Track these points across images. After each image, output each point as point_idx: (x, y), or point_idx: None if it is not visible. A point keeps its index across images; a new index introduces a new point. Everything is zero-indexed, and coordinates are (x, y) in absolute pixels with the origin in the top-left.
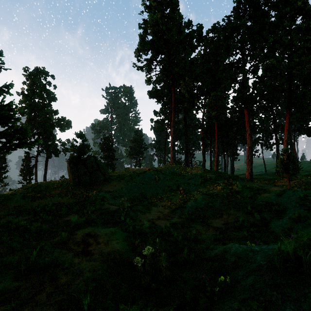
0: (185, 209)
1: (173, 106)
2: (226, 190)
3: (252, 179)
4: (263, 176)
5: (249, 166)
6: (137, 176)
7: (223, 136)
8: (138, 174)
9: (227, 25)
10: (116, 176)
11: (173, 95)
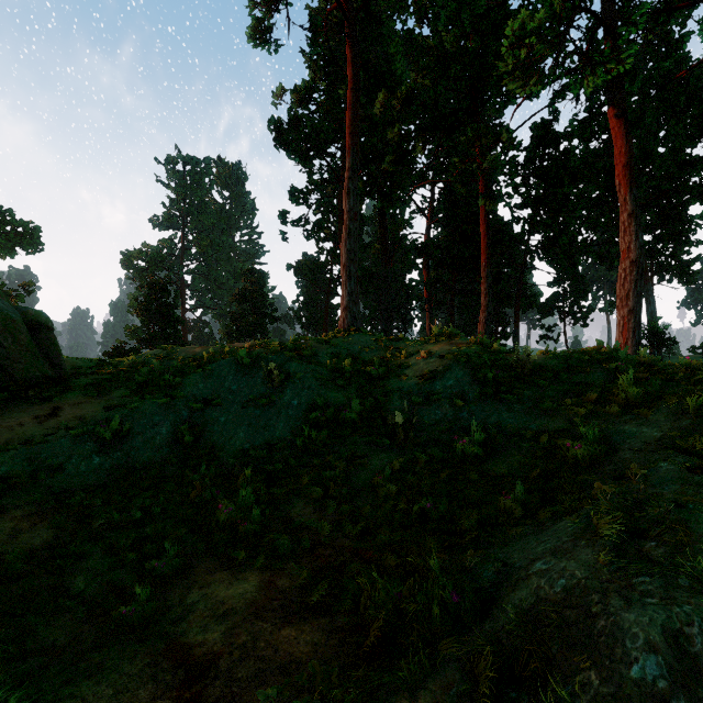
0: None
1: (349, 115)
2: None
3: None
4: None
5: (629, 332)
6: (191, 371)
7: None
8: (200, 364)
9: None
10: (106, 376)
11: (349, 75)
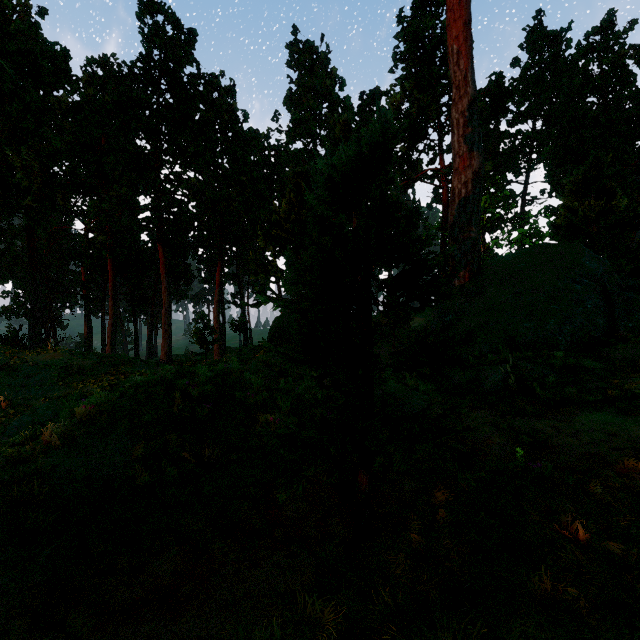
0: (4, 434)
1: None
2: (104, 383)
3: (171, 362)
4: (204, 355)
5: (165, 341)
6: None
7: (131, 284)
8: None
9: (128, 79)
10: None
11: None
